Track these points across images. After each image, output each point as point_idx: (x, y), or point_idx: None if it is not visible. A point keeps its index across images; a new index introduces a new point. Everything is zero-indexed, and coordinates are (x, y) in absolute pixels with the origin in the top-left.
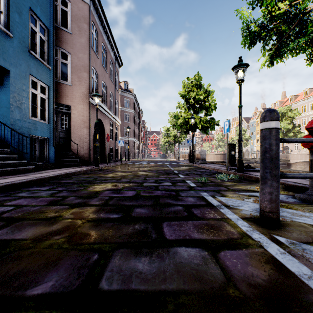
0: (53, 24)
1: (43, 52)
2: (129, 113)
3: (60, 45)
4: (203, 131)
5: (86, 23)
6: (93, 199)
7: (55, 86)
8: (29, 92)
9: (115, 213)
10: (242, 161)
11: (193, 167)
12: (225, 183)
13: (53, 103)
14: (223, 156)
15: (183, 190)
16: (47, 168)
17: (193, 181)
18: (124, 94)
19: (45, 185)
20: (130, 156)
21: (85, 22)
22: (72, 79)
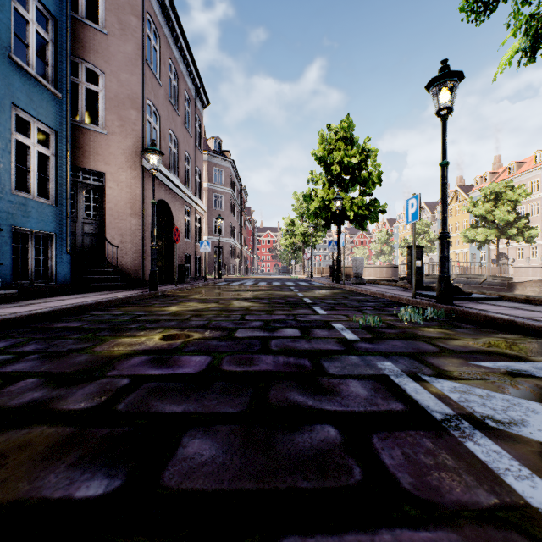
0: (65, 10)
1: (44, 63)
2: (223, 194)
3: (84, 56)
4: (357, 224)
5: (135, 16)
6: (80, 389)
7: (69, 132)
8: (10, 140)
9: (106, 466)
10: (449, 279)
11: (341, 292)
12: (423, 331)
13: (65, 165)
14: (392, 270)
15: (330, 351)
16: (51, 294)
17: (348, 325)
18: (215, 159)
19: (8, 335)
20: (225, 270)
21: (133, 14)
22: (107, 122)
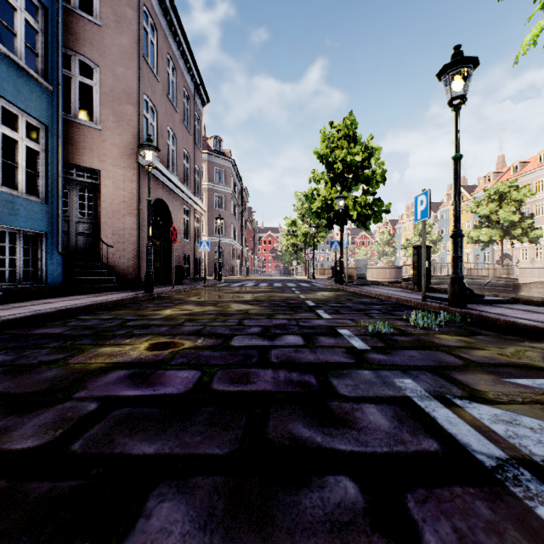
0: None
1: (34, 53)
2: (224, 194)
3: (78, 48)
4: (360, 224)
5: (131, 8)
6: (34, 418)
7: (60, 126)
8: None
9: None
10: (462, 281)
11: (345, 294)
12: (439, 339)
13: (57, 161)
14: (395, 271)
15: (339, 364)
16: (41, 297)
17: (356, 332)
18: (215, 159)
19: None
20: (226, 271)
21: (129, 6)
22: (101, 117)
